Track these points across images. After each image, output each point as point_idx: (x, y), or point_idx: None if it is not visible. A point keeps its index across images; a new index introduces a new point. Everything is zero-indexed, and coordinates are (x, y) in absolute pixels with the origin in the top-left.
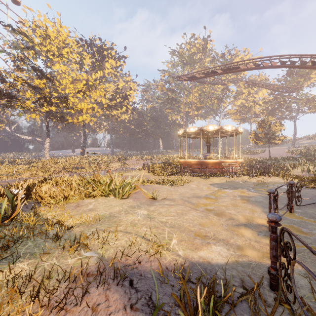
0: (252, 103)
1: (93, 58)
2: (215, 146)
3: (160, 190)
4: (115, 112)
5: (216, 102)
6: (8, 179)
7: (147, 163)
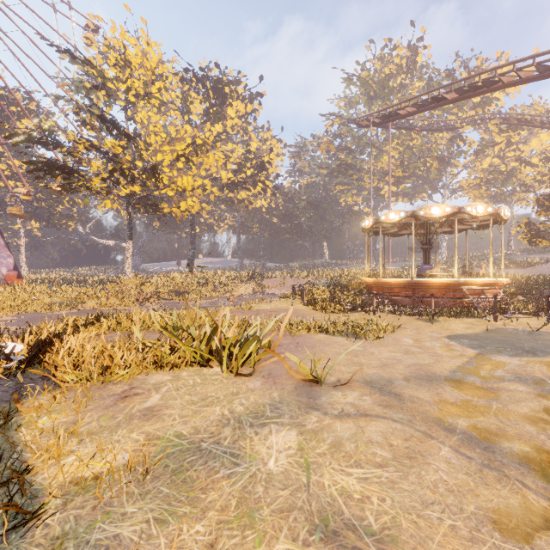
0: (515, 164)
1: (205, 101)
2: (432, 252)
3: (329, 350)
4: (243, 194)
5: (435, 166)
6: (59, 312)
7: (300, 285)
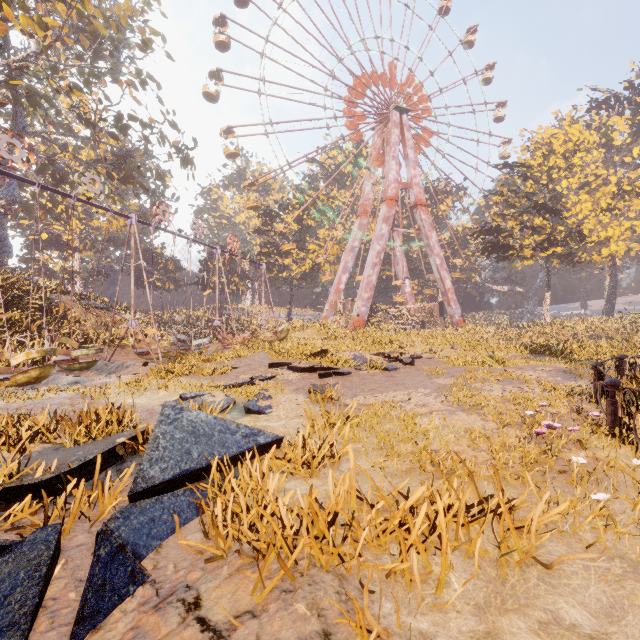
0: None
1: (633, 121)
2: None
3: None
4: None
5: None
6: None
7: None
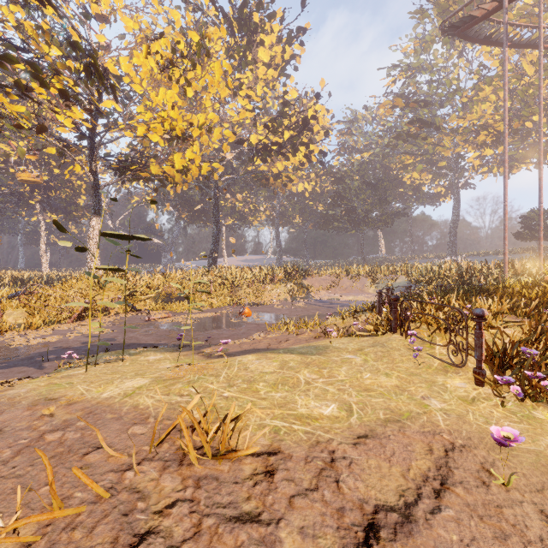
0: None
1: (227, 34)
2: None
3: None
4: (280, 165)
5: None
6: None
7: (388, 290)
